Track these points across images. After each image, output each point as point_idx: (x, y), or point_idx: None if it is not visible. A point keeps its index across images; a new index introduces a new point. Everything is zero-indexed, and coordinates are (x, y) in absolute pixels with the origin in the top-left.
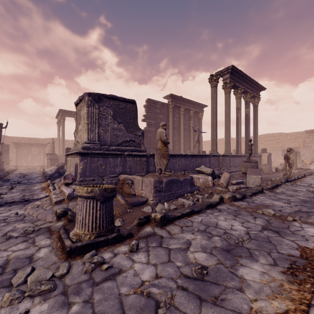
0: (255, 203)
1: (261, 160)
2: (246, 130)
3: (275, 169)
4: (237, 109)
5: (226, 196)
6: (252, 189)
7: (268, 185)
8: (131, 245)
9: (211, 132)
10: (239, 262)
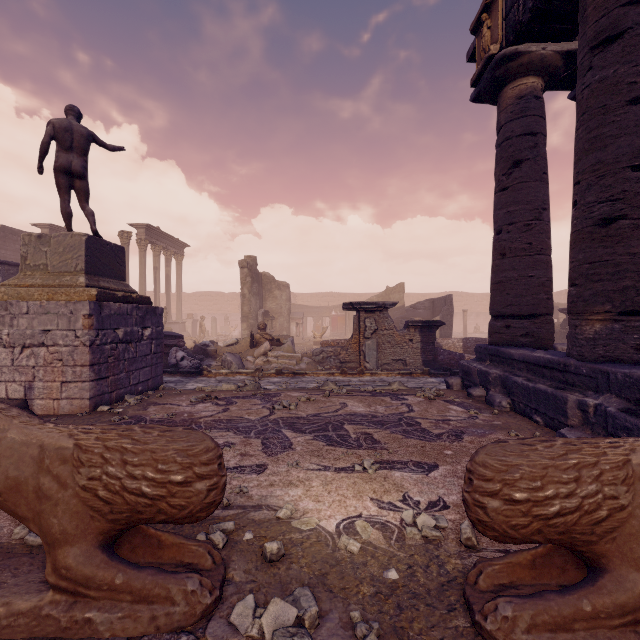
0: None
1: (186, 327)
2: (167, 292)
3: (197, 337)
4: (156, 268)
5: None
6: None
7: None
8: None
9: None
10: None
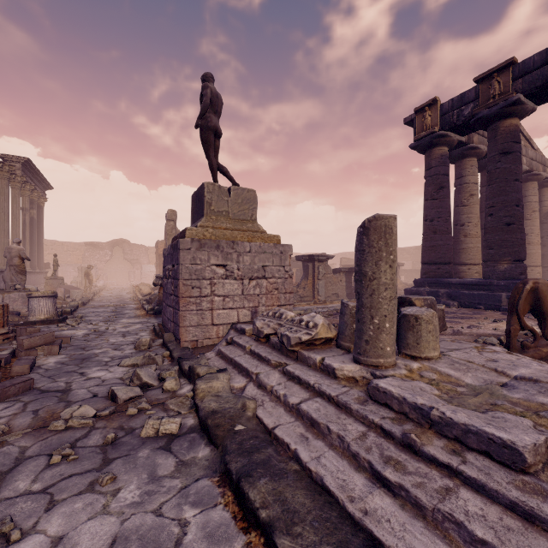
0: (97, 305)
1: None
2: (33, 238)
3: None
4: (25, 209)
5: (80, 302)
6: (83, 300)
7: (89, 297)
8: (80, 316)
9: (1, 239)
10: (122, 312)
